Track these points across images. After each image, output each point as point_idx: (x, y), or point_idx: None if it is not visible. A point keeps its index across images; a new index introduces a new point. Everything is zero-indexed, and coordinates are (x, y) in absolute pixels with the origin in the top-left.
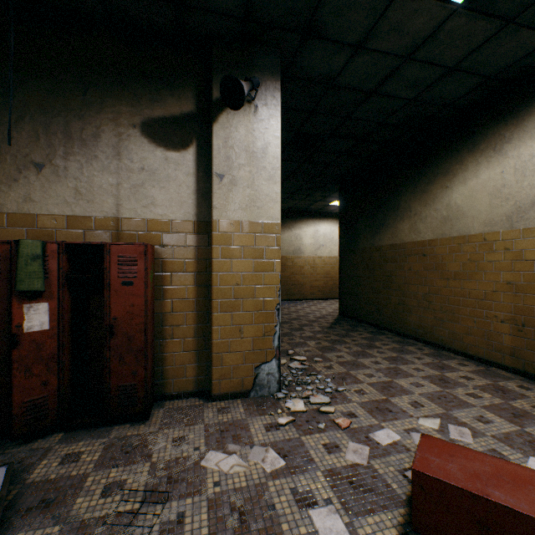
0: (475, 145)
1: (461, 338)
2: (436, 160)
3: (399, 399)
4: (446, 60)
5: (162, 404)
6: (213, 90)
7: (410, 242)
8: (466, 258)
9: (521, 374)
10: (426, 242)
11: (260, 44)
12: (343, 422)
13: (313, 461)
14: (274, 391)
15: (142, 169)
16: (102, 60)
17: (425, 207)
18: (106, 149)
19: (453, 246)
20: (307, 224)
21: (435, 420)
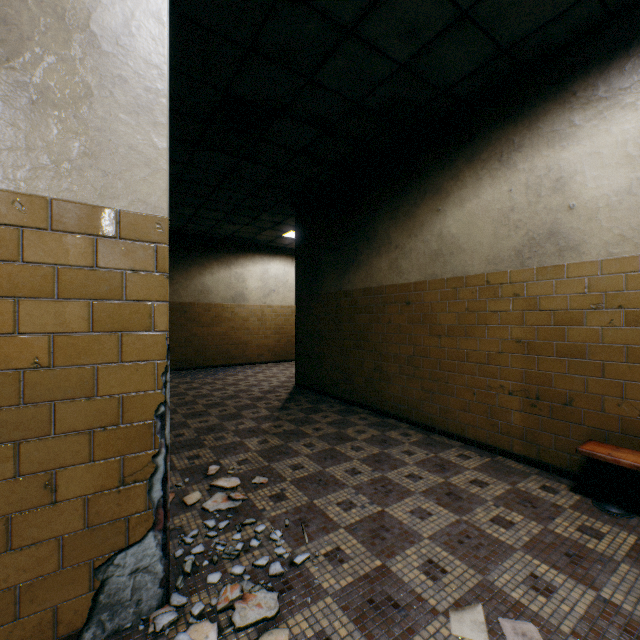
0: (475, 153)
1: (458, 417)
2: (425, 173)
3: (403, 563)
4: None
5: None
6: None
7: (390, 286)
8: (464, 308)
9: (535, 465)
10: (411, 286)
11: None
12: None
13: None
14: (151, 608)
15: None
16: None
17: (409, 238)
18: None
19: (447, 290)
20: (253, 261)
21: (476, 614)
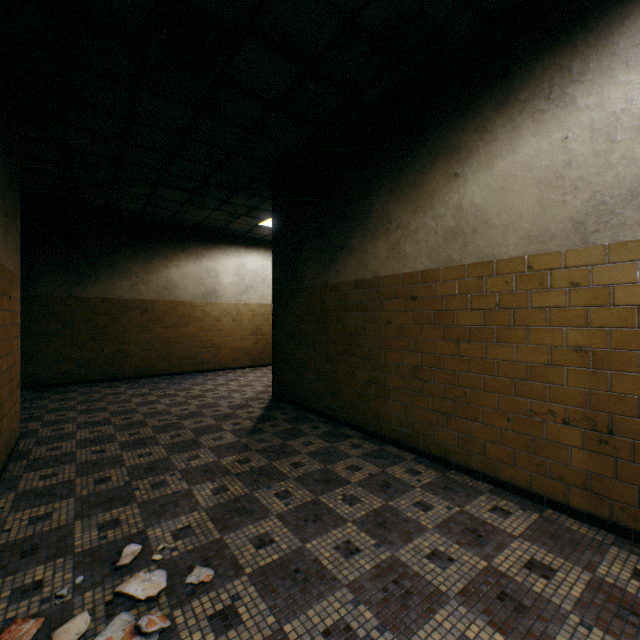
0: (510, 92)
1: (484, 450)
2: (437, 128)
3: None
4: None
5: None
6: None
7: (390, 276)
8: (494, 303)
9: (606, 527)
10: (418, 276)
11: None
12: None
13: None
14: None
15: None
16: None
17: (415, 214)
18: None
19: (468, 280)
20: (227, 253)
21: None
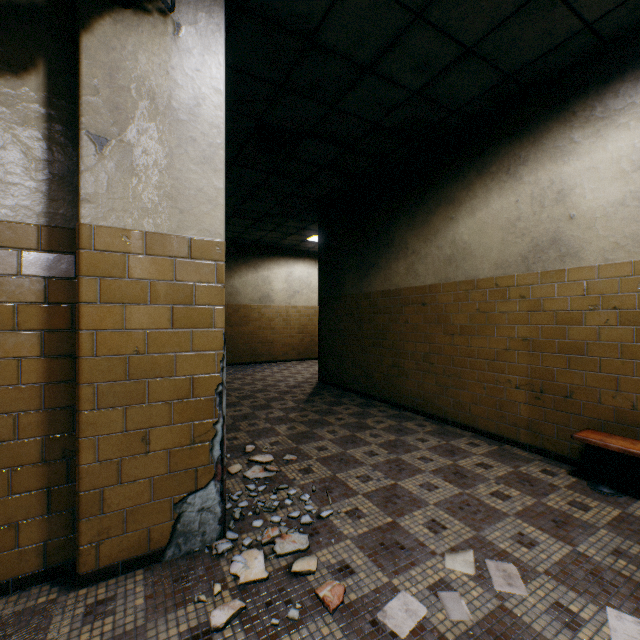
0: (485, 166)
1: (469, 409)
2: (439, 184)
3: (411, 520)
4: (465, 33)
5: None
6: None
7: (407, 288)
8: (475, 308)
9: (539, 453)
10: (427, 288)
11: None
12: (333, 594)
13: None
14: (213, 539)
15: None
16: None
17: (425, 244)
18: None
19: (459, 293)
20: (278, 264)
21: (467, 556)
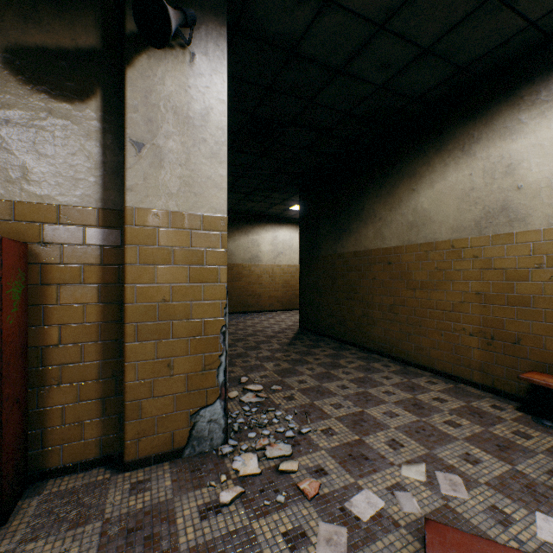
0: (442, 144)
1: (429, 353)
2: (402, 160)
3: (374, 439)
4: (422, 37)
5: (41, 486)
6: (127, 19)
7: (375, 249)
8: (434, 267)
9: (490, 391)
10: (392, 249)
11: None
12: (311, 487)
13: None
14: (218, 444)
15: (5, 122)
16: None
17: (390, 211)
18: None
19: (420, 253)
20: (265, 229)
21: (420, 467)
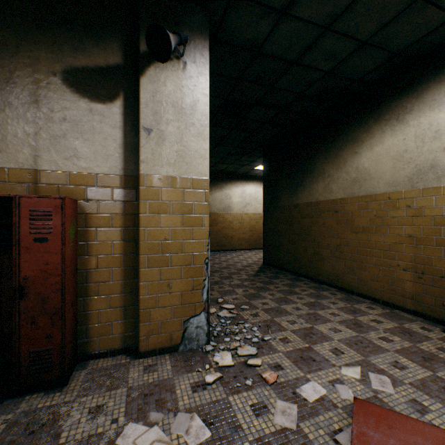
0: (380, 115)
1: (369, 284)
2: (347, 129)
3: (320, 347)
4: (361, 33)
5: (86, 364)
6: (140, 43)
7: (324, 201)
8: (373, 214)
9: (421, 316)
10: (338, 201)
11: (189, 2)
12: (271, 377)
13: (240, 428)
14: (203, 344)
15: (64, 119)
16: (17, 0)
17: (337, 170)
18: (22, 96)
19: (361, 203)
20: (235, 185)
21: (356, 369)
